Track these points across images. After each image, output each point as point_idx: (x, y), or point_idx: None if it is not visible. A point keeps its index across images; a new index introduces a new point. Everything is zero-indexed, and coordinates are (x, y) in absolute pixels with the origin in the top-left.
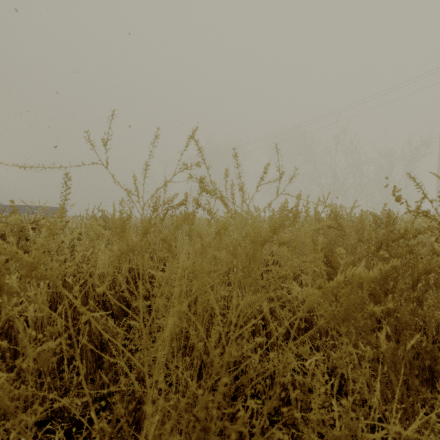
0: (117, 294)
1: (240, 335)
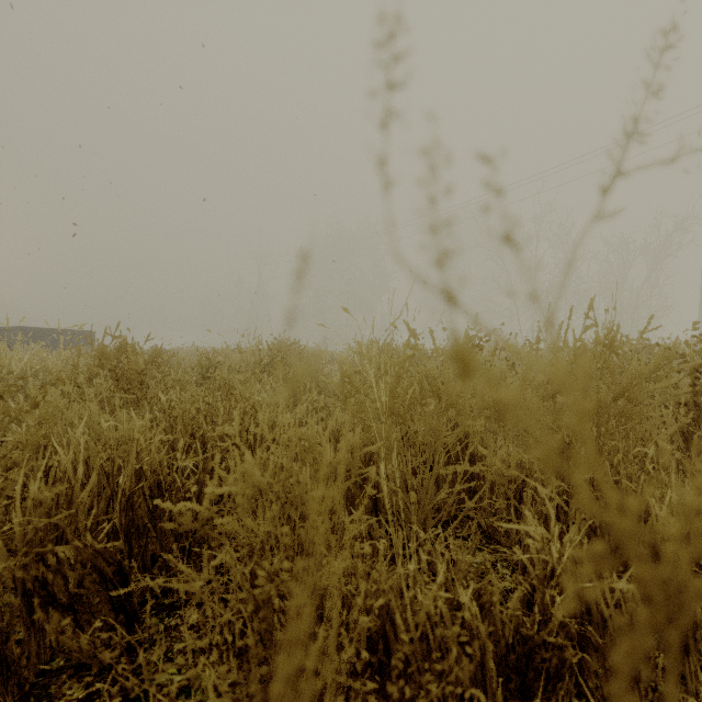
0: (89, 550)
1: (403, 697)
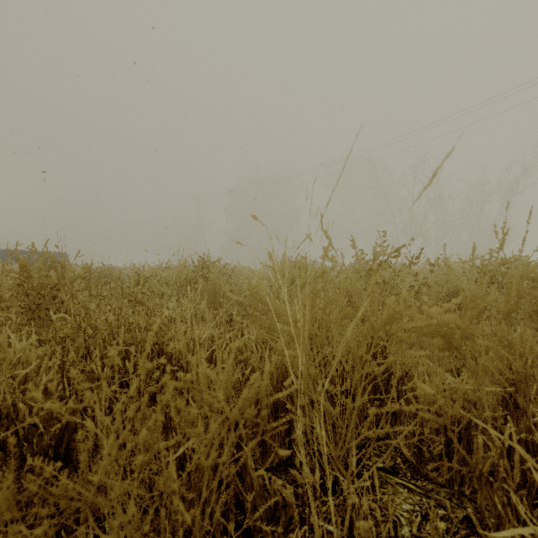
0: None
1: None
